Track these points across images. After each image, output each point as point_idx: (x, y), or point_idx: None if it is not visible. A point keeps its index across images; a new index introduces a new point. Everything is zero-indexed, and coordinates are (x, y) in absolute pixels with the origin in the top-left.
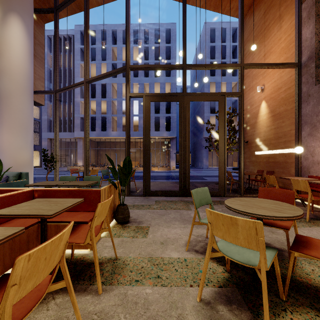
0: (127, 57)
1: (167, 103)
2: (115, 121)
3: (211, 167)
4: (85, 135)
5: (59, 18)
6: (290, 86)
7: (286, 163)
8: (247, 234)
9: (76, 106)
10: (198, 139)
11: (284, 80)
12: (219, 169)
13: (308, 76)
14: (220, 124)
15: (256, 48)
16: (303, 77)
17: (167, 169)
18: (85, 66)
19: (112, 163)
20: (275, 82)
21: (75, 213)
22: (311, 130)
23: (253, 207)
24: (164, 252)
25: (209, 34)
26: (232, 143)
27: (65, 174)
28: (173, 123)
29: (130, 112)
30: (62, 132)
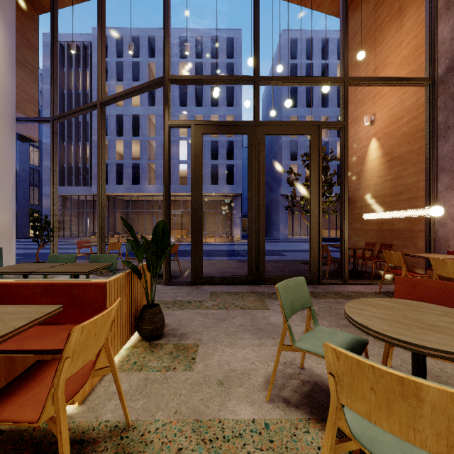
0: (165, 63)
1: (229, 145)
2: (152, 170)
3: (292, 237)
4: (99, 188)
5: (62, 7)
6: (416, 115)
7: (410, 232)
8: (448, 426)
9: (94, 147)
10: (273, 198)
11: (406, 106)
12: (310, 241)
13: (447, 97)
14: (312, 171)
15: (362, 59)
16: (439, 99)
17: (229, 241)
18: (98, 78)
19: (133, 232)
20: (392, 110)
21: (55, 329)
22: (451, 180)
23: (411, 325)
24: (225, 405)
25: (289, 47)
26: (327, 202)
27: (75, 248)
28: (238, 174)
29: (175, 158)
30: (73, 186)
